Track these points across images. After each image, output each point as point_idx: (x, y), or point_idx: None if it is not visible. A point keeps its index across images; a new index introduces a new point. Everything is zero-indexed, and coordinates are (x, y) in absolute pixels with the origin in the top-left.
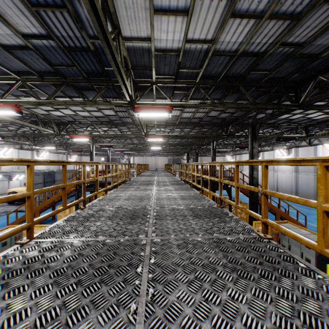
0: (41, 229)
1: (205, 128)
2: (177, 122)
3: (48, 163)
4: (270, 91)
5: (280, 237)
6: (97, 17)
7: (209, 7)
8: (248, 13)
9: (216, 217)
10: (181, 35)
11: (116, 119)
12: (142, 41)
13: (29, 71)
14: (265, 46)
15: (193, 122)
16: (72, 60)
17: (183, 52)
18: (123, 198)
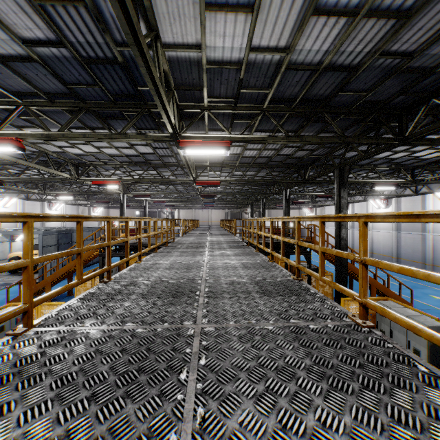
0: (52, 308)
1: (275, 171)
2: (237, 163)
3: (55, 219)
4: (364, 120)
5: (378, 320)
6: (124, 11)
7: (283, 0)
8: (337, 9)
9: (293, 295)
10: (243, 40)
11: (155, 159)
12: (189, 50)
13: (34, 92)
14: (360, 56)
15: (258, 163)
16: (92, 77)
17: (246, 65)
18: (163, 266)
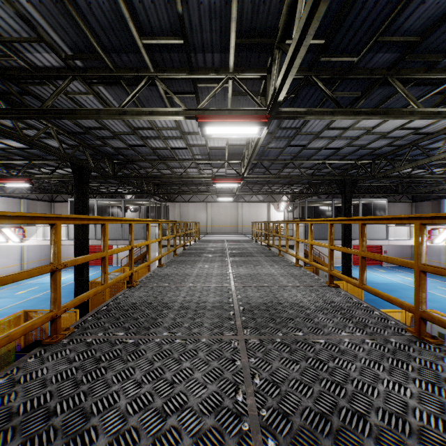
0: None
1: None
2: None
3: None
4: None
5: None
6: None
7: None
8: None
9: (15, 417)
10: None
11: None
12: None
13: None
14: None
15: None
16: None
17: None
18: None
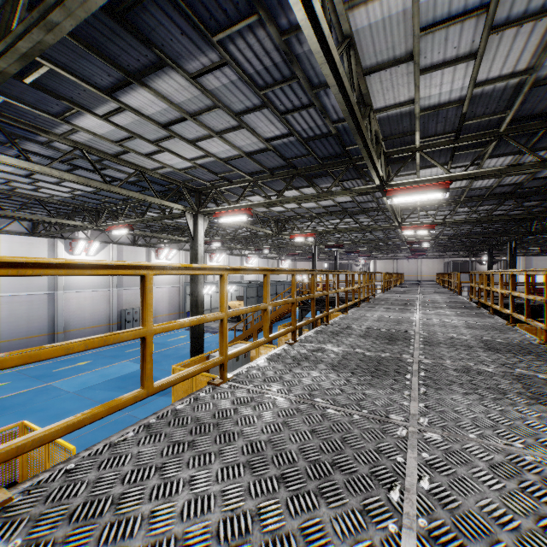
0: (267, 349)
1: (531, 201)
2: (461, 198)
3: (304, 272)
4: None
5: None
6: (354, 119)
7: (516, 35)
8: None
9: (529, 355)
10: (464, 81)
11: (352, 206)
12: (401, 107)
13: (262, 170)
14: None
15: (498, 193)
16: (308, 150)
17: (470, 98)
18: (371, 319)
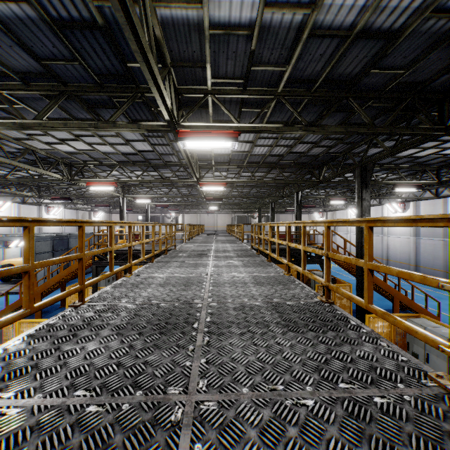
0: (33, 326)
1: (286, 172)
2: (245, 162)
3: None
4: (394, 108)
5: (409, 340)
6: None
7: None
8: None
9: (328, 329)
10: None
11: (154, 157)
12: (187, 6)
13: (3, 72)
14: (404, 16)
15: (268, 162)
16: (69, 49)
17: (259, 30)
18: (157, 281)
